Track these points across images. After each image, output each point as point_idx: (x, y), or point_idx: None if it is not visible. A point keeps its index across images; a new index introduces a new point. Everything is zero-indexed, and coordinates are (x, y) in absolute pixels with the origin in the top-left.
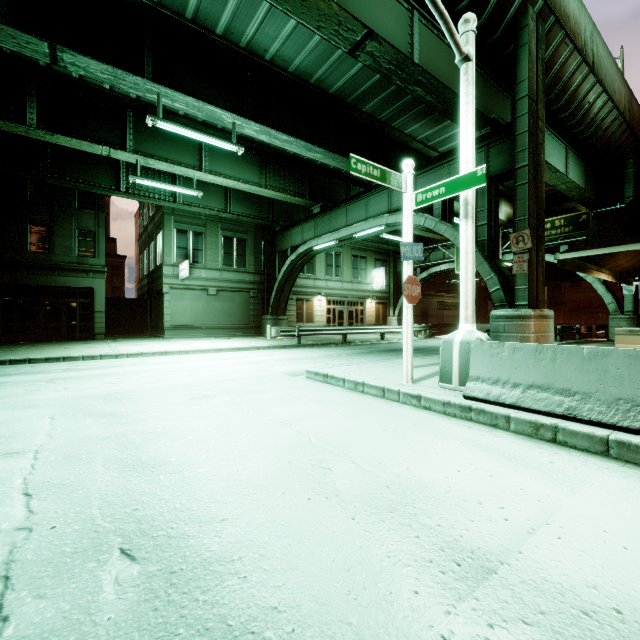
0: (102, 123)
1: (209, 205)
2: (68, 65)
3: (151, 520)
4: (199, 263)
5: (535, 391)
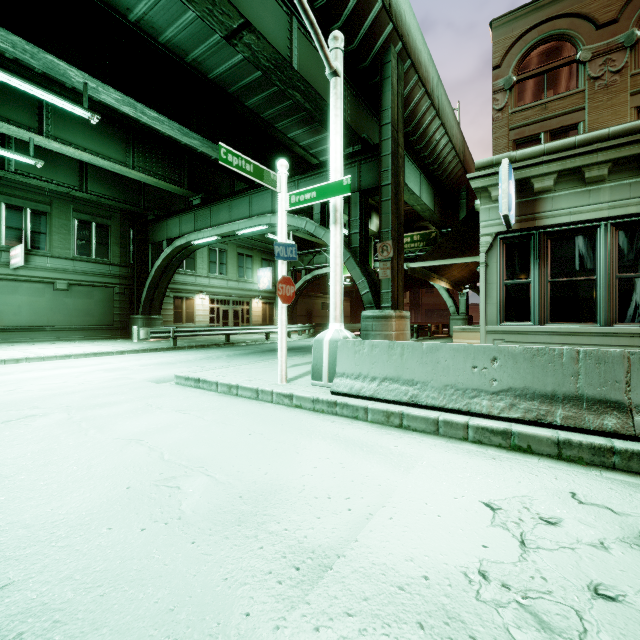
0: None
1: (56, 179)
2: None
3: None
4: (41, 249)
5: (388, 383)
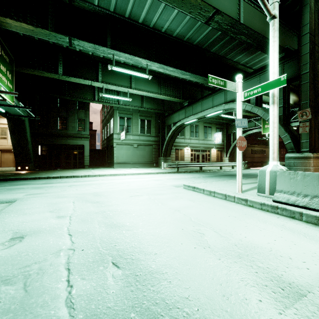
0: (88, 70)
1: (134, 104)
2: (76, 46)
3: (123, 251)
4: (129, 132)
5: (318, 199)
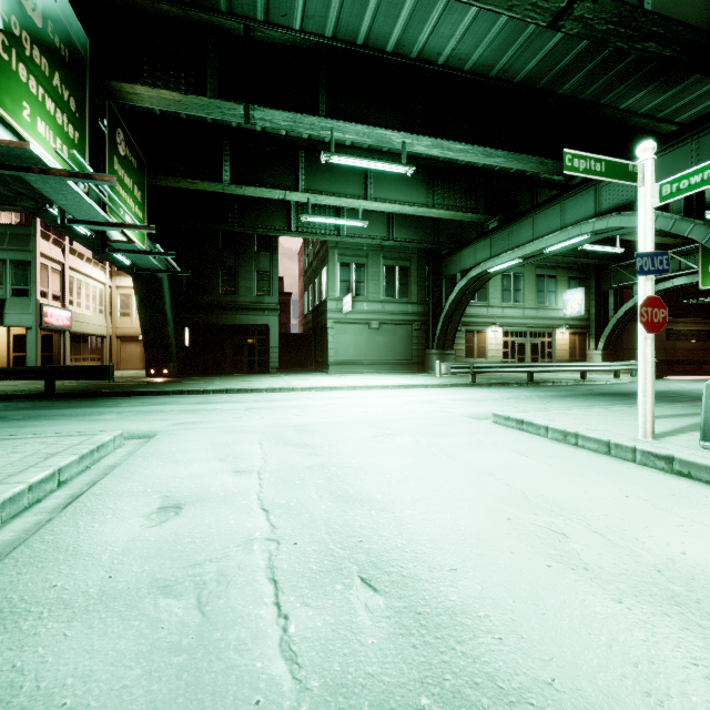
0: (279, 169)
1: (371, 234)
2: (257, 121)
3: (378, 554)
4: (361, 296)
5: None
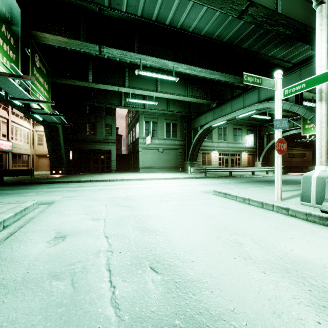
0: (116, 76)
1: (159, 108)
2: (105, 53)
3: (159, 256)
4: (154, 136)
5: None
